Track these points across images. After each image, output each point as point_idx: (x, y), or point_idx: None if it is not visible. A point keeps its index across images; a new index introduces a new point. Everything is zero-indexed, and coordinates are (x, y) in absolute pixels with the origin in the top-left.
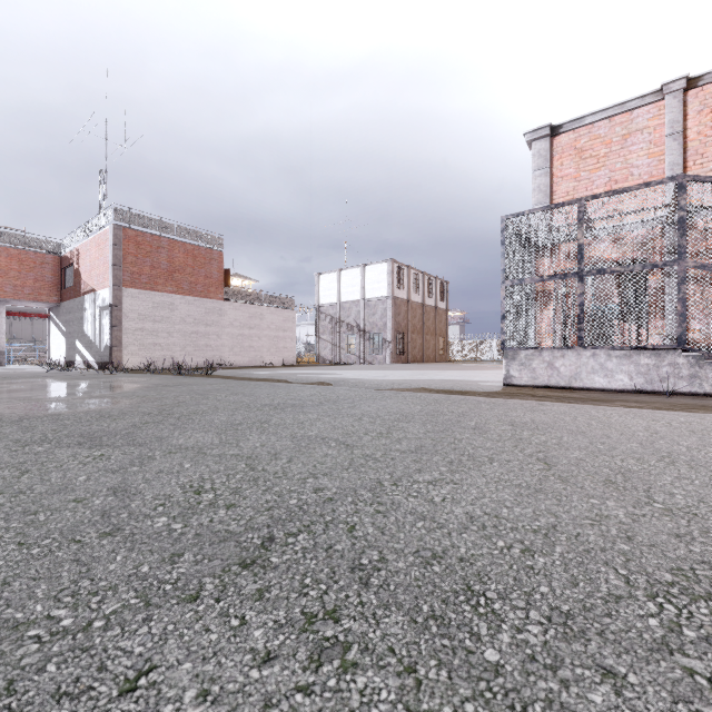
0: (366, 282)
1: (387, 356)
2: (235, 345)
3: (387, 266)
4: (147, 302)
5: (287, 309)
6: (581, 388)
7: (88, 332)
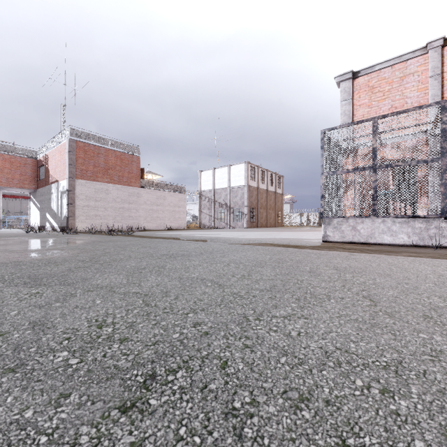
0: (231, 176)
1: (244, 223)
2: (147, 216)
3: (244, 166)
4: (91, 188)
5: (181, 193)
6: (374, 243)
7: (54, 207)
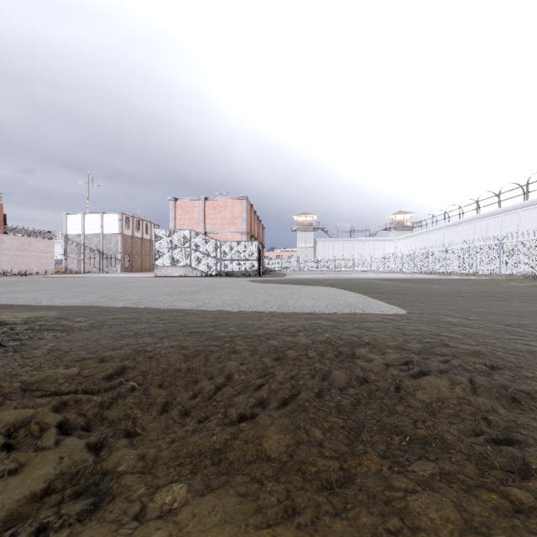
0: (104, 223)
1: (119, 268)
2: (11, 261)
3: (119, 216)
4: None
5: (48, 239)
6: (172, 276)
7: None
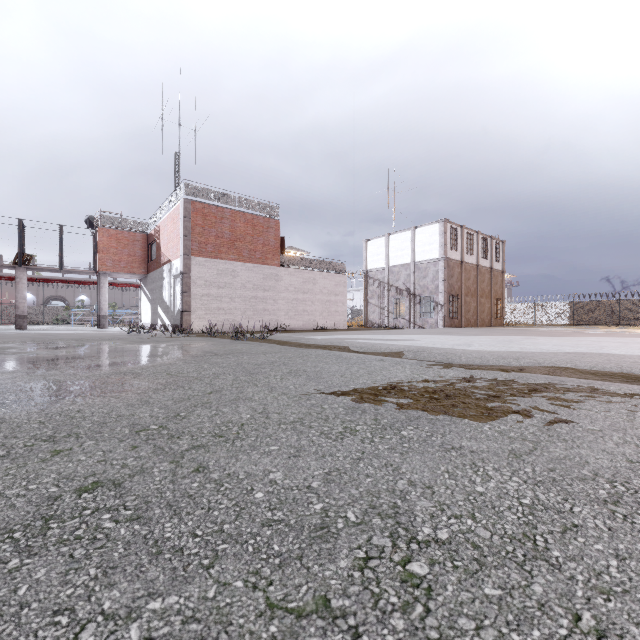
0: (416, 244)
1: (439, 320)
2: (290, 309)
3: (439, 227)
4: (212, 269)
5: (338, 274)
6: None
7: (166, 298)
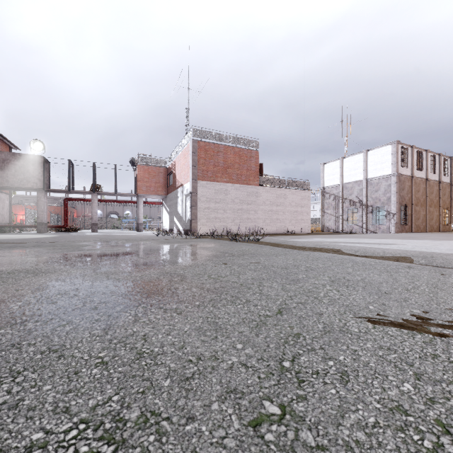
0: (368, 164)
1: (391, 226)
2: (266, 218)
3: (391, 148)
4: (211, 189)
5: (303, 190)
6: None
7: (179, 211)
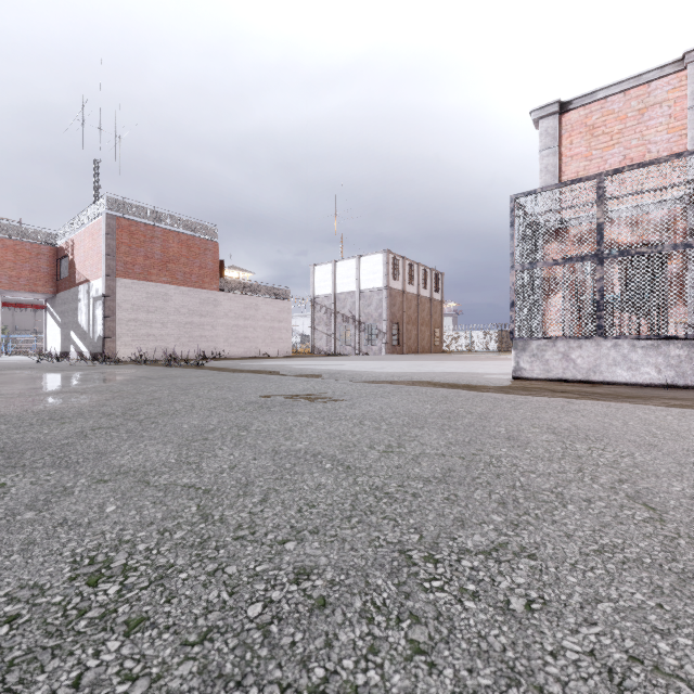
0: (361, 273)
1: (382, 347)
2: (230, 336)
3: (382, 257)
4: (141, 292)
5: (282, 300)
6: (600, 382)
7: (82, 322)
